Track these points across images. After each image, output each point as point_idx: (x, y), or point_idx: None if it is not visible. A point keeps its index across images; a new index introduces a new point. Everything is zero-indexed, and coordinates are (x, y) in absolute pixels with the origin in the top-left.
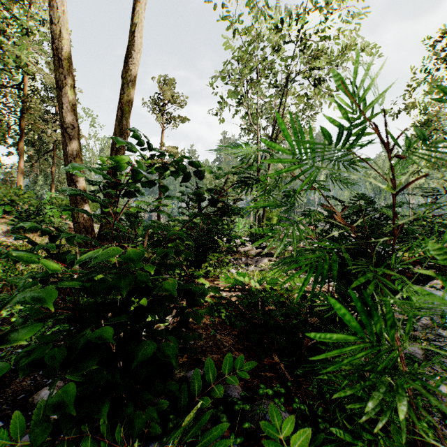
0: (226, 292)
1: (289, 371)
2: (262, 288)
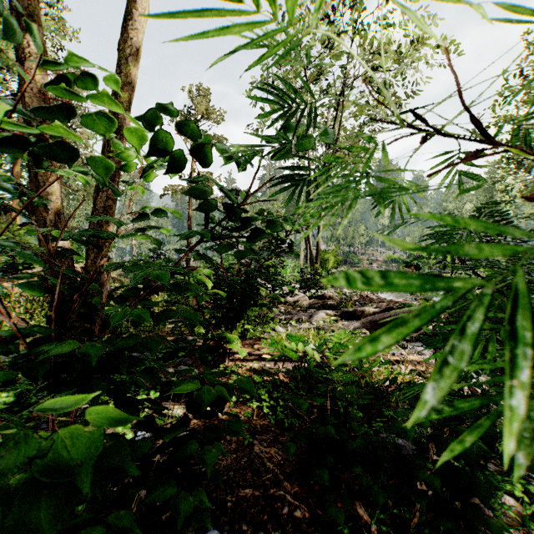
0: (270, 362)
1: (386, 533)
2: (321, 356)
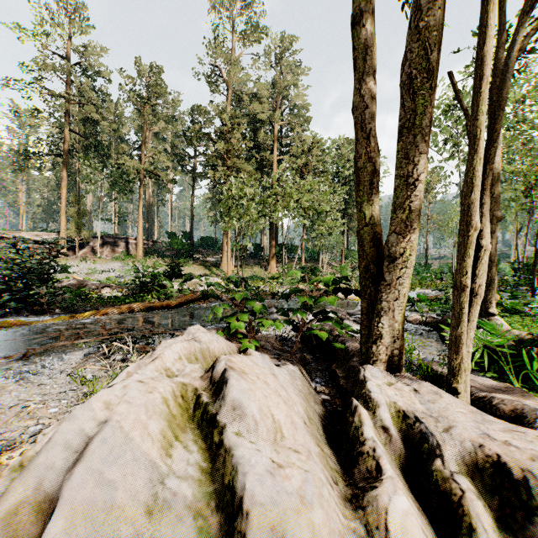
0: None
1: None
2: None
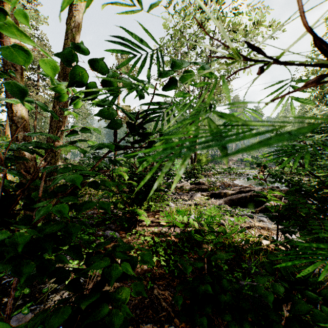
0: (165, 227)
1: None
2: (198, 223)
